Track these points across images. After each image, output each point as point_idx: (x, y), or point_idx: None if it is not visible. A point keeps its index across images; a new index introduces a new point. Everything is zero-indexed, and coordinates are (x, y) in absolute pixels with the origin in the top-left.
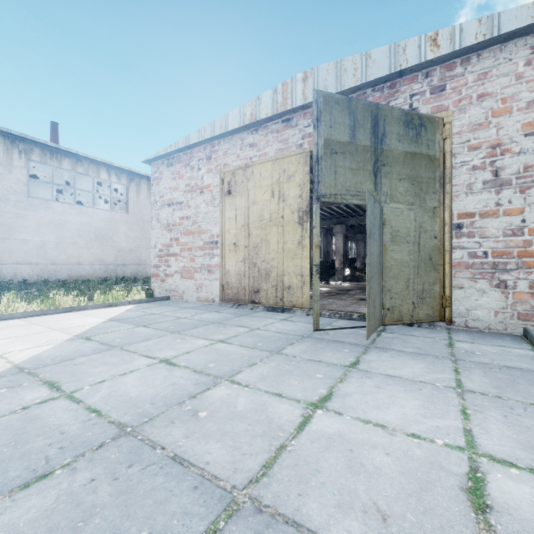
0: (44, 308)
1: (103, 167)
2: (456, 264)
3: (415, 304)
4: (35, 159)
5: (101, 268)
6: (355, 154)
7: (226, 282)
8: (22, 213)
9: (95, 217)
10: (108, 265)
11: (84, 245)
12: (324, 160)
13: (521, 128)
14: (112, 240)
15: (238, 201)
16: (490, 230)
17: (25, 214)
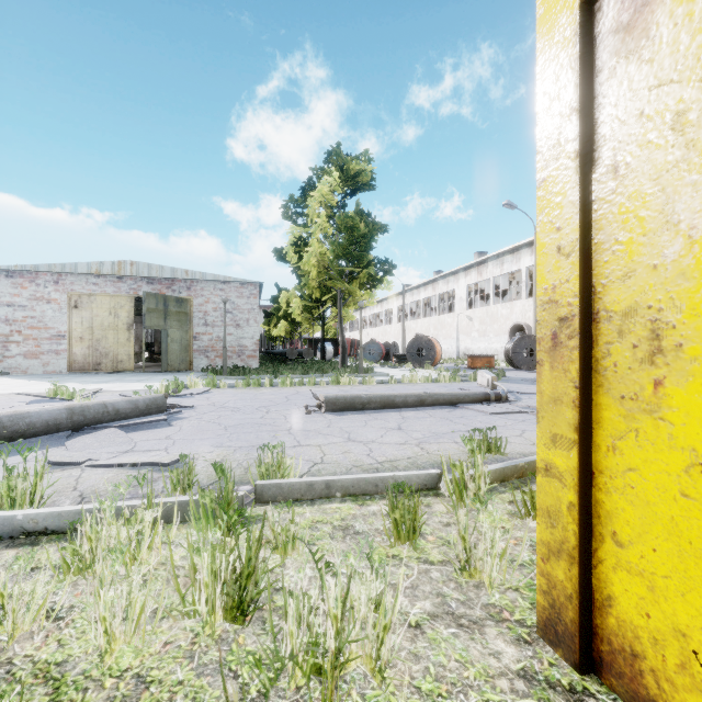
0: None
1: None
2: (195, 350)
3: (180, 364)
4: None
5: None
6: (158, 313)
7: (74, 360)
8: None
9: None
10: None
11: None
12: (147, 315)
13: (212, 309)
14: None
15: (84, 313)
16: (204, 339)
17: None
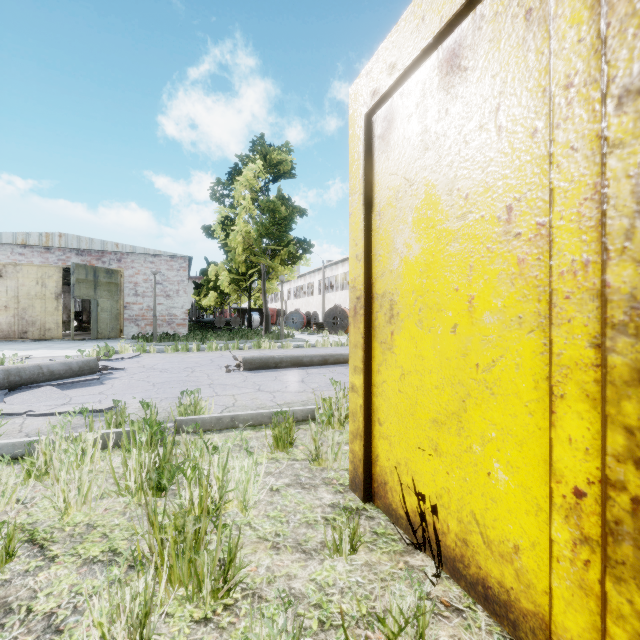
0: None
1: None
2: (125, 319)
3: (111, 332)
4: None
5: None
6: (88, 283)
7: None
8: None
9: None
10: None
11: None
12: (76, 285)
13: (143, 280)
14: None
15: (9, 282)
16: (135, 308)
17: None
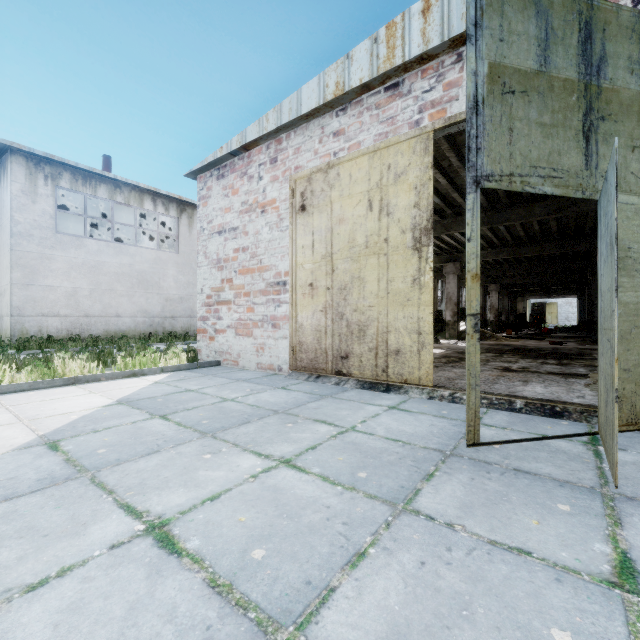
0: (36, 379)
1: (148, 195)
2: None
3: None
4: (64, 186)
5: (145, 321)
6: (549, 96)
7: (298, 342)
8: (48, 252)
9: (138, 257)
10: (153, 318)
11: (124, 293)
12: (490, 106)
13: None
14: (158, 286)
15: (316, 220)
16: None
17: (52, 254)
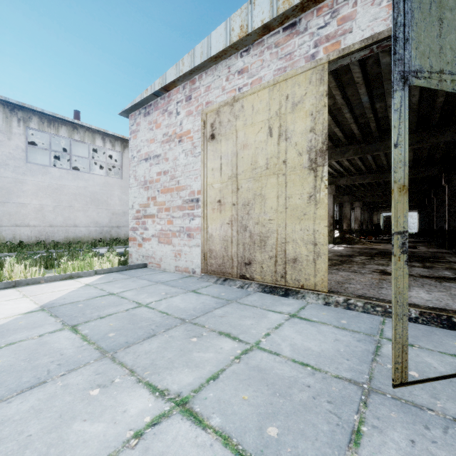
0: None
1: (99, 135)
2: None
3: None
4: (33, 127)
5: (96, 230)
6: None
7: (209, 249)
8: (20, 178)
9: (91, 182)
10: (102, 227)
11: (80, 208)
12: None
13: None
14: (106, 204)
15: (223, 146)
16: None
17: (24, 179)
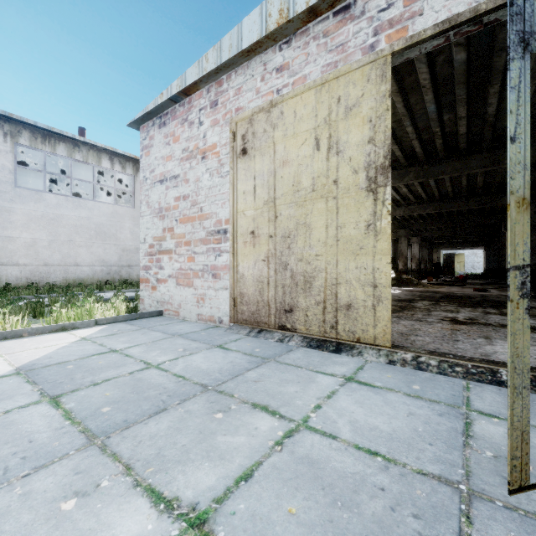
0: None
1: (105, 154)
2: None
3: None
4: (23, 143)
5: (102, 269)
6: None
7: (239, 293)
8: (7, 205)
9: (96, 211)
10: (110, 266)
11: (83, 243)
12: None
13: None
14: (115, 238)
15: (257, 164)
16: None
17: (11, 207)
